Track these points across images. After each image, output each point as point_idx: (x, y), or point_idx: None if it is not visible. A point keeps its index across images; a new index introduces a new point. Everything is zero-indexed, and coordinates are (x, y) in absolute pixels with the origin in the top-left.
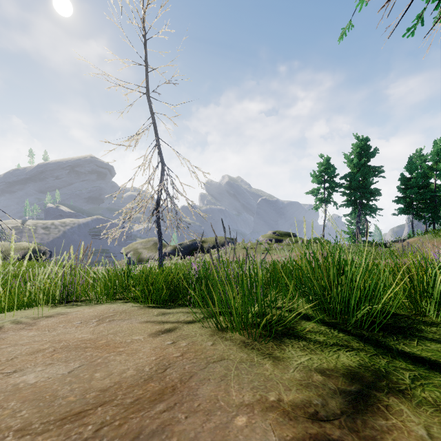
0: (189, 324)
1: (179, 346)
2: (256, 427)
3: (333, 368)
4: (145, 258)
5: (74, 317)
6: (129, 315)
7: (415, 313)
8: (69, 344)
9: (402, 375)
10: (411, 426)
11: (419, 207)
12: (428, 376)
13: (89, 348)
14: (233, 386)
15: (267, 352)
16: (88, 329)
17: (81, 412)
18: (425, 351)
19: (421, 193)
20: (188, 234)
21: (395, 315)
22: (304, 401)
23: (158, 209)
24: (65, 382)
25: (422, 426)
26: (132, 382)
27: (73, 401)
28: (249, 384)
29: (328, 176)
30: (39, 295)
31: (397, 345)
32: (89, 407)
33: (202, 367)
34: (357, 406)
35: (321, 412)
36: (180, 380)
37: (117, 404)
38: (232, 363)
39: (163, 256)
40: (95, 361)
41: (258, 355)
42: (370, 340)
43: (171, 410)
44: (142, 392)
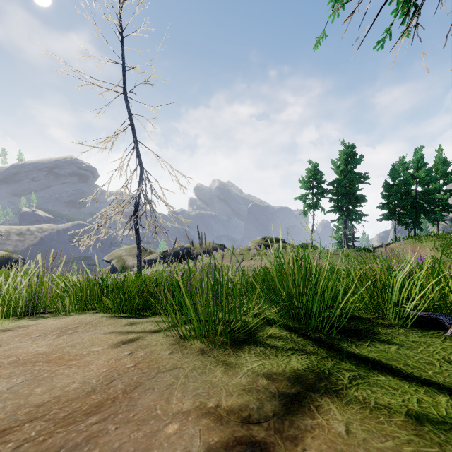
0: (154, 333)
1: (135, 356)
2: (185, 434)
3: (281, 372)
4: (129, 266)
5: (33, 330)
6: (95, 326)
7: (378, 316)
8: (19, 358)
9: (342, 376)
10: (333, 423)
11: (401, 213)
12: (367, 376)
13: (40, 362)
14: (176, 394)
15: (222, 359)
16: (45, 342)
17: (6, 429)
18: (373, 352)
19: (403, 199)
20: (168, 240)
21: (358, 319)
22: (241, 405)
23: (135, 214)
24: (0, 399)
25: (343, 423)
26: (73, 396)
27: (1, 418)
28: (192, 392)
29: (316, 182)
30: (1, 308)
31: (349, 347)
32: (17, 424)
33: (151, 377)
34: (291, 407)
35: (254, 415)
36: (123, 391)
37: (48, 419)
38: (183, 371)
39: (149, 263)
40: (41, 375)
41: (213, 362)
42: (325, 343)
43: (103, 422)
44: (80, 405)
